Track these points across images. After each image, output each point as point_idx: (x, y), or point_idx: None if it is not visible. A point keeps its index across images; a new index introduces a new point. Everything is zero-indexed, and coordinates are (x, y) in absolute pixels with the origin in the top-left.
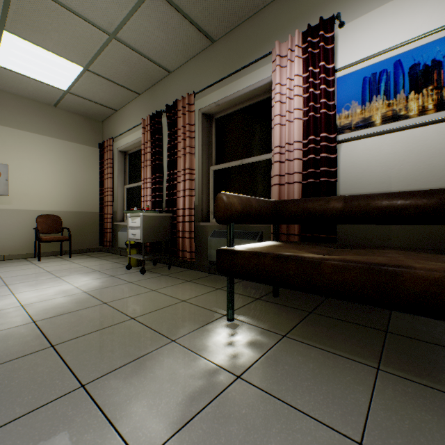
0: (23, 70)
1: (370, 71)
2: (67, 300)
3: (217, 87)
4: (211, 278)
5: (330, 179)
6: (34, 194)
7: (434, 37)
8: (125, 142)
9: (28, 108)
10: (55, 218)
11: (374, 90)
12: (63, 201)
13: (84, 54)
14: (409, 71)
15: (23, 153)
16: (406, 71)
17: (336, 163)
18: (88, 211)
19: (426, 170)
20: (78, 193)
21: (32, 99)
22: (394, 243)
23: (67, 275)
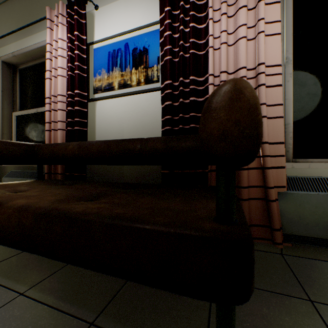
0: None
1: (112, 48)
2: None
3: (14, 39)
4: None
5: (85, 128)
6: None
7: (144, 31)
8: None
9: None
10: None
11: (114, 63)
12: None
13: None
14: (132, 52)
15: None
16: (131, 52)
17: (87, 115)
18: None
19: (141, 126)
20: None
21: None
22: (125, 179)
23: None
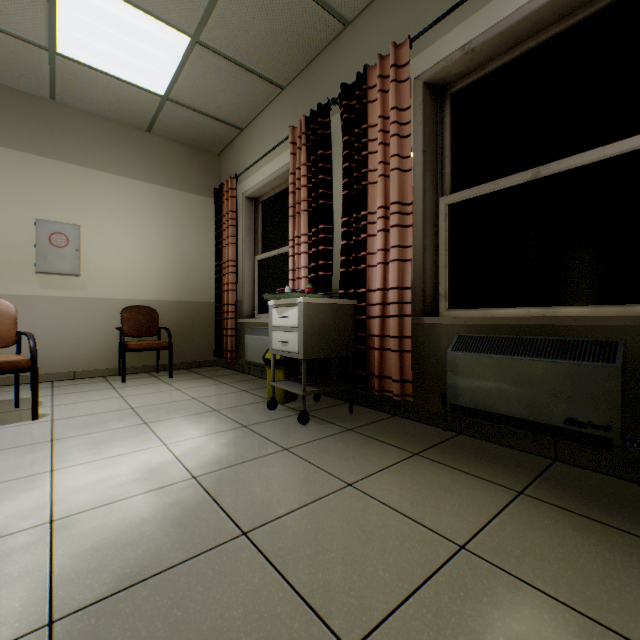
0: (97, 59)
1: None
2: (154, 507)
3: (465, 12)
4: (464, 447)
5: None
6: (118, 273)
7: None
8: (256, 181)
9: (109, 136)
10: (148, 312)
11: None
12: (161, 284)
13: (192, 2)
14: None
15: (102, 207)
16: None
17: None
18: (198, 301)
19: None
20: (183, 272)
21: (115, 120)
22: None
23: (162, 420)
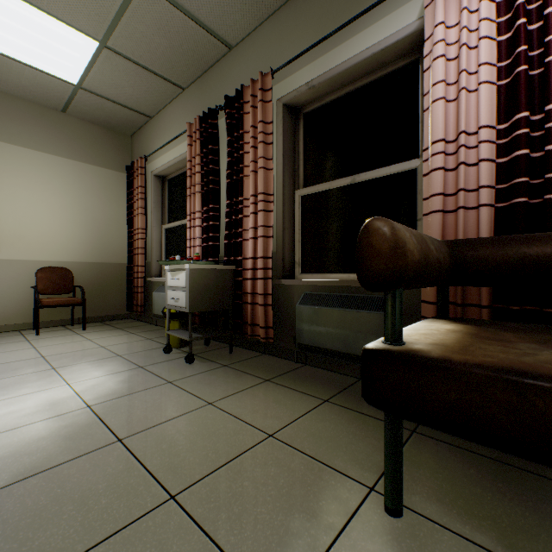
0: (11, 49)
1: None
2: (51, 428)
3: (310, 58)
4: (304, 374)
5: None
6: (33, 237)
7: None
8: (163, 162)
9: (24, 114)
10: (63, 272)
11: None
12: (76, 247)
13: (98, 16)
14: None
15: (17, 178)
16: None
17: None
18: (112, 262)
19: None
20: (98, 237)
21: (30, 100)
22: None
23: (70, 365)
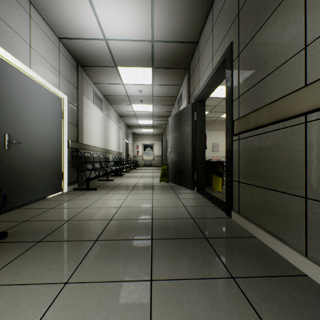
0: None
1: None
2: None
3: None
4: None
5: None
6: (223, 151)
7: None
8: None
9: (222, 124)
10: None
11: None
12: None
13: None
14: None
15: (221, 138)
16: None
17: None
18: None
19: None
20: None
21: (223, 121)
22: None
23: None
